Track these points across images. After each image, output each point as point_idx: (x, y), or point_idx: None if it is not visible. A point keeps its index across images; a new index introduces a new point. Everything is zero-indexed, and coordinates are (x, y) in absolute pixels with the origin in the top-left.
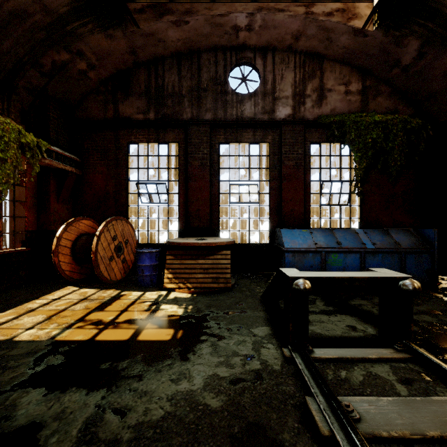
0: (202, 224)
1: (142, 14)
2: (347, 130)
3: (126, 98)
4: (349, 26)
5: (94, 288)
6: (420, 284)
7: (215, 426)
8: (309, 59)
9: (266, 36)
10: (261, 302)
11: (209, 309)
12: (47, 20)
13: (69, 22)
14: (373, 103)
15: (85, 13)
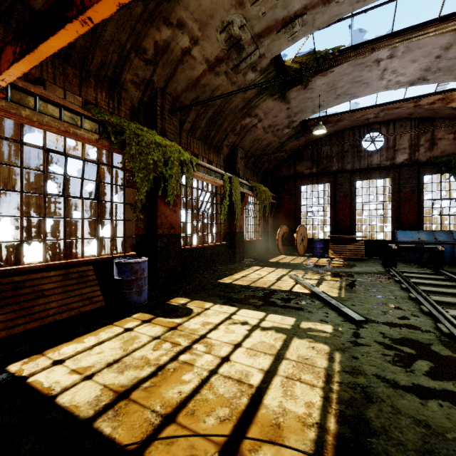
0: (345, 228)
1: (314, 126)
2: (452, 166)
3: (300, 162)
4: (448, 107)
5: (294, 256)
6: (443, 249)
7: (363, 273)
8: (422, 121)
9: (388, 117)
10: (381, 264)
11: (354, 263)
12: (278, 145)
13: (285, 142)
14: None
15: (292, 138)
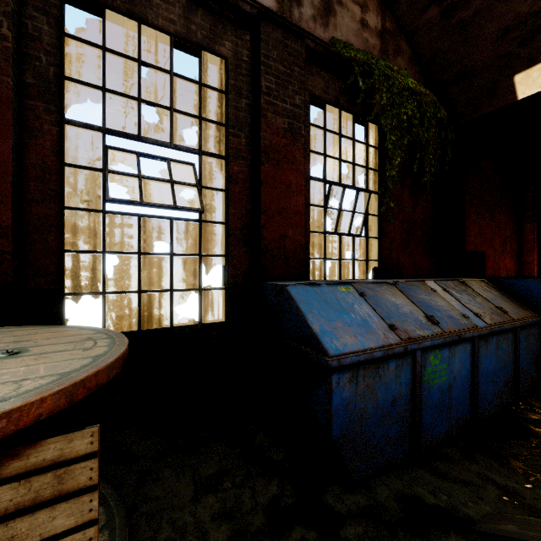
0: None
1: None
2: (376, 84)
3: None
4: None
5: None
6: None
7: None
8: None
9: None
10: None
11: None
12: None
13: None
14: (393, 63)
15: None
